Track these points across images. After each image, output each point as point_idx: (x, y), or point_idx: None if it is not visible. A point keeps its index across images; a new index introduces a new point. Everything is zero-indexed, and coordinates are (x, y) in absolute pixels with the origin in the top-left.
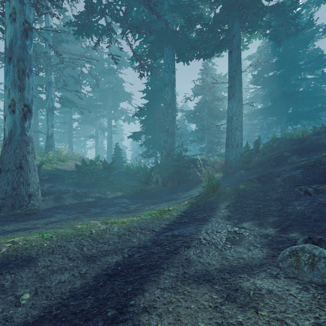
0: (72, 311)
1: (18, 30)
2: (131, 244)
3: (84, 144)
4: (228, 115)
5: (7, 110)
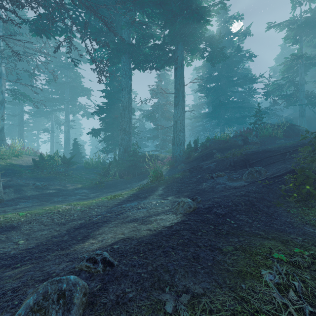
0: (56, 241)
1: None
2: (91, 215)
3: (37, 138)
4: (174, 120)
5: None
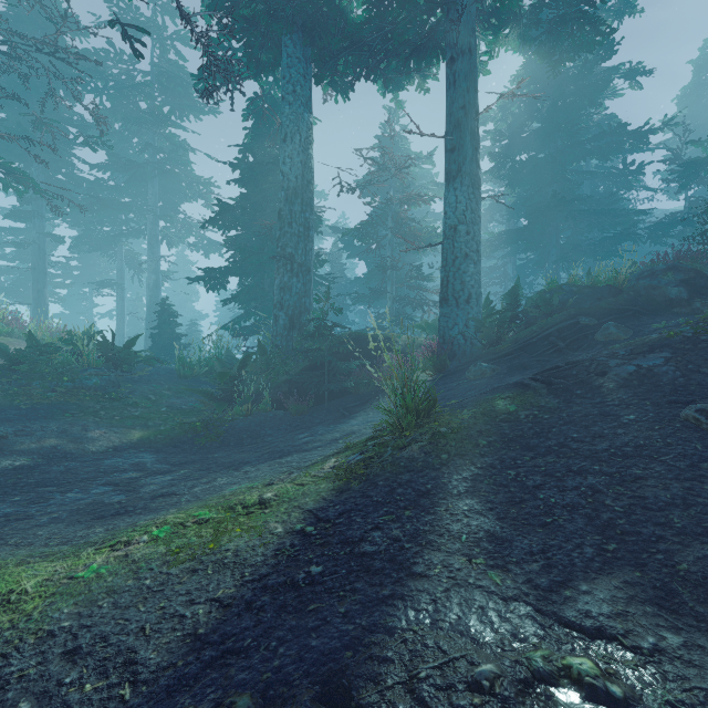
0: None
1: None
2: None
3: (90, 304)
4: (447, 223)
5: None
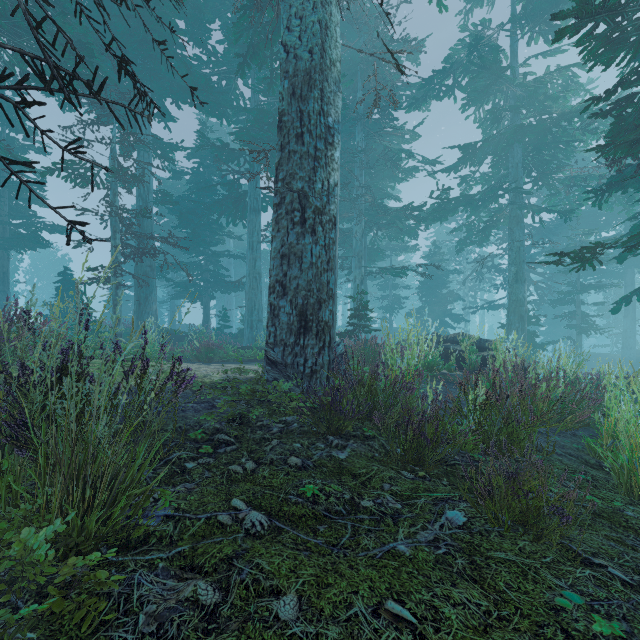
0: None
1: None
2: None
3: None
4: (624, 328)
5: None
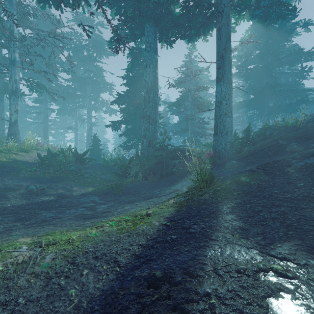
0: None
1: None
2: (59, 308)
3: (63, 136)
4: (217, 100)
5: None
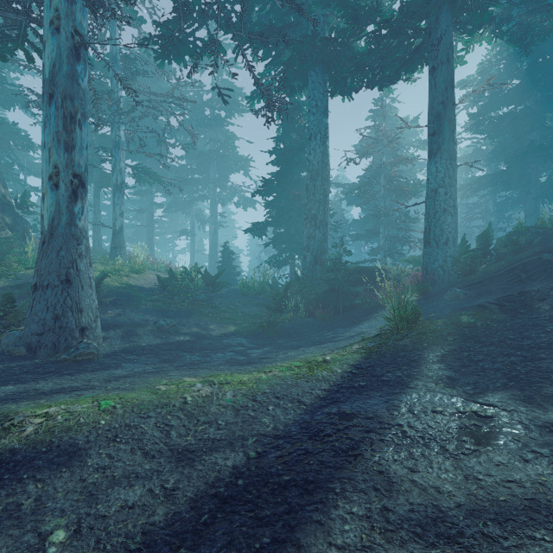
0: None
1: (64, 46)
2: (259, 429)
3: (173, 245)
4: (429, 187)
5: (47, 185)
